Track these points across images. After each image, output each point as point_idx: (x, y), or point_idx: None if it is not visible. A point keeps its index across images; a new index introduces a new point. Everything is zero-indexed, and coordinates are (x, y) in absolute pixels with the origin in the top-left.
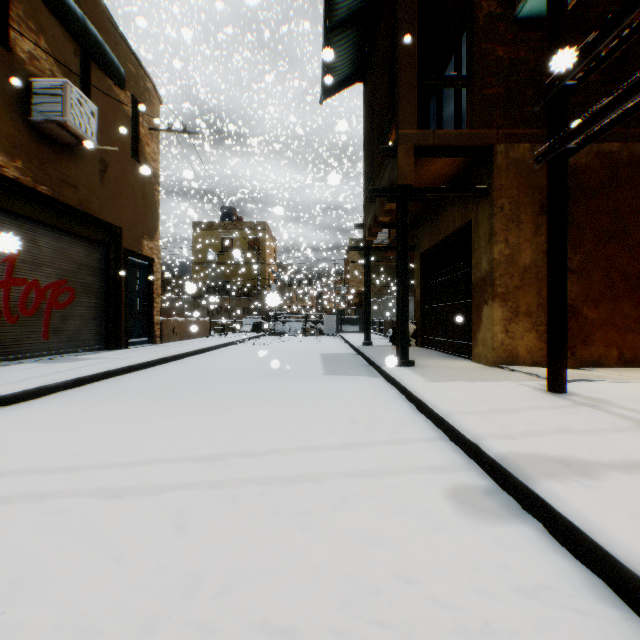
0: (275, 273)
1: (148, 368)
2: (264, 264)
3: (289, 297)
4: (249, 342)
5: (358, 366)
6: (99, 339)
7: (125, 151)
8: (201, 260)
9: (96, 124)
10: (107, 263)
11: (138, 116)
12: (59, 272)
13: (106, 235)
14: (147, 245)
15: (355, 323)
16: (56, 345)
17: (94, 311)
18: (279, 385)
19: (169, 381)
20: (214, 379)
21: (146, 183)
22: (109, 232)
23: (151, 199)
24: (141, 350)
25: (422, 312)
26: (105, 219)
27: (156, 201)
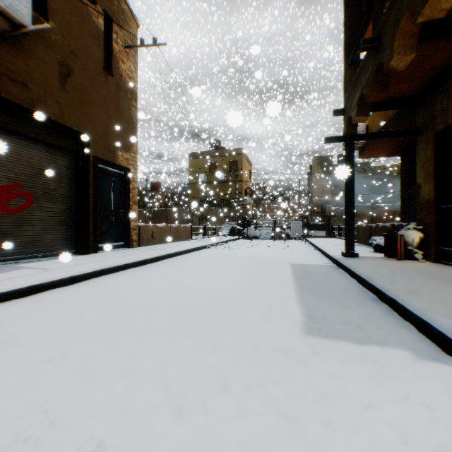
0: (250, 189)
1: (74, 284)
2: (241, 182)
3: (262, 208)
4: (221, 246)
5: (358, 301)
6: (66, 244)
7: (94, 62)
8: (195, 181)
9: (30, 4)
10: (76, 170)
11: (110, 32)
12: (9, 175)
13: (71, 142)
14: (122, 156)
15: (320, 228)
16: (5, 251)
17: (59, 217)
18: (192, 393)
19: (27, 330)
20: (101, 330)
21: (120, 97)
22: (75, 139)
23: (126, 113)
24: (102, 256)
25: (436, 214)
26: (67, 124)
27: (132, 116)
